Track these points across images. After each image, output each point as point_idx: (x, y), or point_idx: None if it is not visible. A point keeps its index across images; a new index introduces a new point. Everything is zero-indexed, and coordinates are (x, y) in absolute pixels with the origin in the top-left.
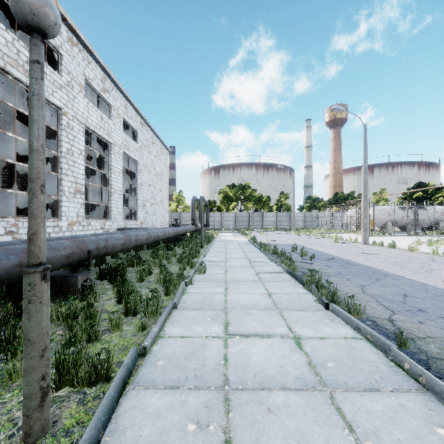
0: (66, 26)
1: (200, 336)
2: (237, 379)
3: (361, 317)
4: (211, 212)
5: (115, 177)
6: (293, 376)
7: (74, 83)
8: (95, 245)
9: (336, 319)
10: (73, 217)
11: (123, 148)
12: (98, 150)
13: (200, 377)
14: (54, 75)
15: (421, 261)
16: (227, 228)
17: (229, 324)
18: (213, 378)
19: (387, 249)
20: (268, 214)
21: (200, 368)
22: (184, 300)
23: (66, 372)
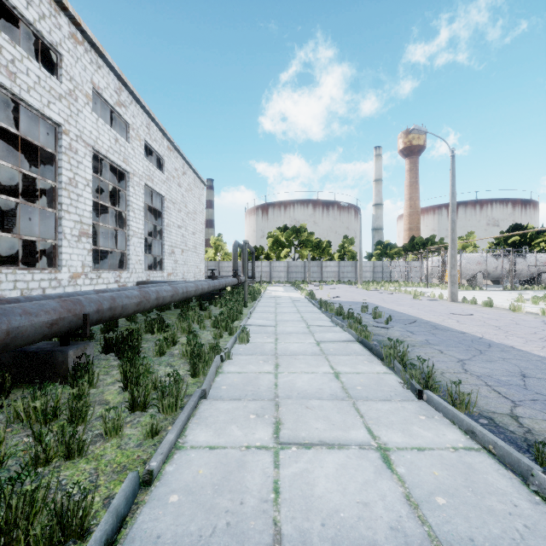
0: (67, 18)
1: (238, 447)
2: (295, 533)
3: (471, 412)
4: (258, 261)
5: (134, 216)
6: (384, 525)
7: (79, 93)
8: (95, 307)
9: (435, 415)
10: (77, 267)
11: (144, 179)
12: (113, 181)
13: (234, 527)
14: (51, 81)
15: (530, 324)
16: (277, 281)
17: (282, 425)
18: (256, 530)
19: (482, 308)
20: (328, 263)
21: (236, 508)
22: (218, 384)
23: (13, 525)
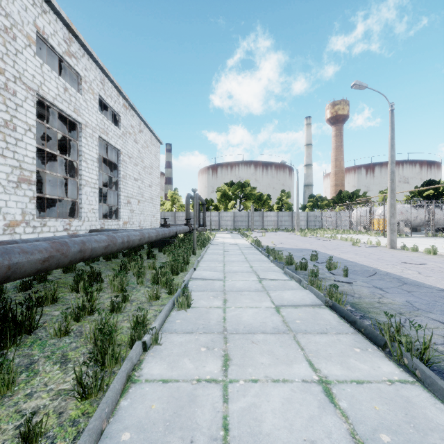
0: None
1: None
2: None
3: None
4: (208, 211)
5: (87, 166)
6: None
7: (17, 32)
8: None
9: None
10: (15, 215)
11: (98, 132)
12: (66, 132)
13: None
14: None
15: None
16: (225, 228)
17: None
18: None
19: (427, 256)
20: (268, 213)
21: None
22: (118, 425)
23: None
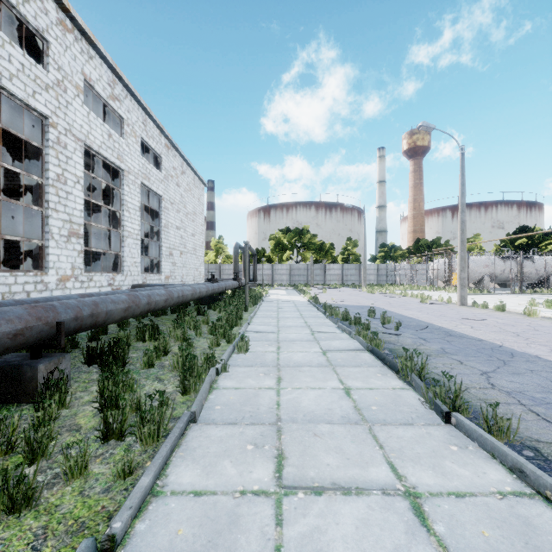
0: (55, 3)
1: (231, 492)
2: None
3: (512, 440)
4: (260, 264)
5: (129, 216)
6: None
7: (68, 84)
8: (73, 314)
9: (468, 445)
10: (66, 269)
11: (140, 178)
12: (107, 179)
13: None
14: (36, 69)
15: (550, 330)
16: (279, 284)
17: (285, 459)
18: None
19: (494, 312)
20: (331, 265)
21: None
22: (212, 404)
23: None
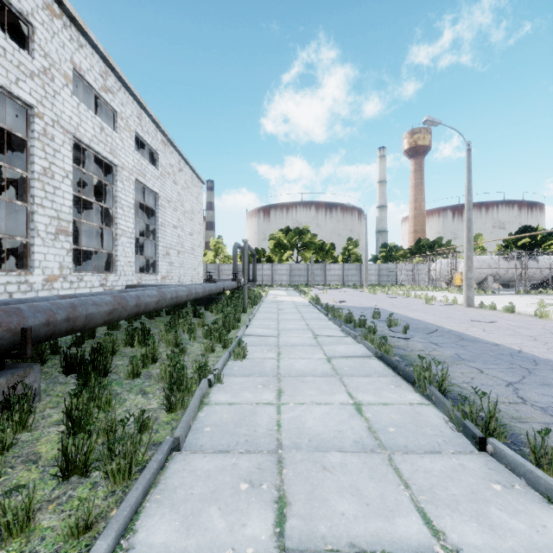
0: None
1: None
2: None
3: None
4: (259, 264)
5: (123, 214)
6: None
7: (55, 72)
8: (43, 318)
9: (514, 482)
10: (53, 269)
11: (135, 174)
12: (100, 175)
13: None
14: (20, 54)
15: None
16: (279, 284)
17: (288, 506)
18: None
19: (504, 314)
20: (332, 266)
21: None
22: (201, 424)
23: None
